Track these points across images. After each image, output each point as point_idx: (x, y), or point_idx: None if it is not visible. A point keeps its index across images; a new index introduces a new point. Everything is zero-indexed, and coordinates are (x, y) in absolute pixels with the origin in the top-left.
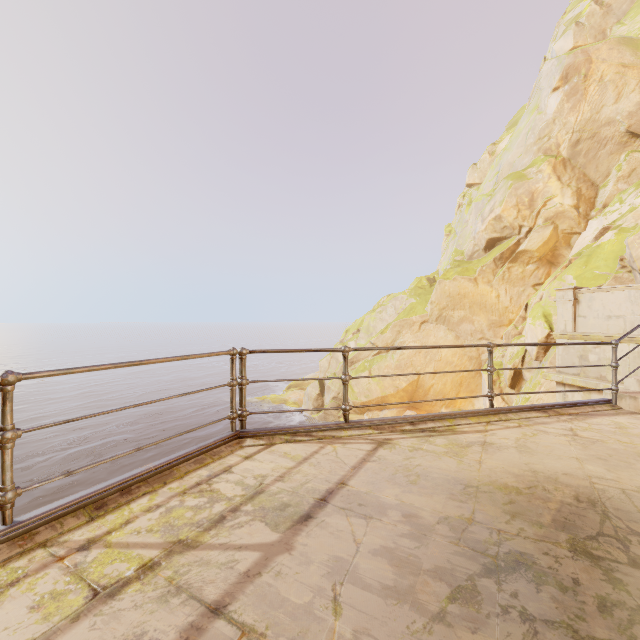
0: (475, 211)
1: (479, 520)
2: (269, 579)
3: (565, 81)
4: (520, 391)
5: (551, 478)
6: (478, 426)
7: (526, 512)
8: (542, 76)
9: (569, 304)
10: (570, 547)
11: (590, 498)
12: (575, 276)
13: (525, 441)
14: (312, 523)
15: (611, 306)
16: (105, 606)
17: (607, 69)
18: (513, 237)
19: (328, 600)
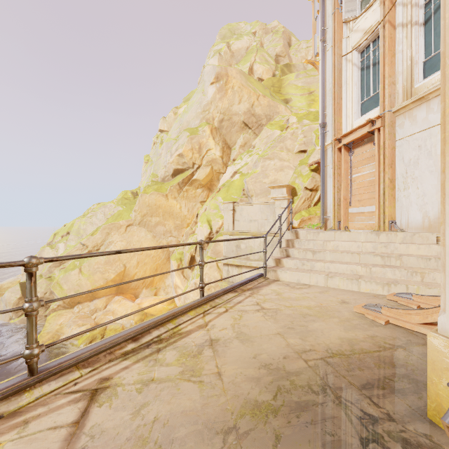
0: (166, 148)
1: None
2: None
3: (217, 81)
4: (194, 270)
5: (281, 369)
6: (198, 320)
7: None
8: (205, 73)
9: (231, 212)
10: None
11: (318, 383)
12: (223, 197)
13: (239, 326)
14: None
15: (252, 214)
16: None
17: (235, 84)
18: (190, 170)
19: None
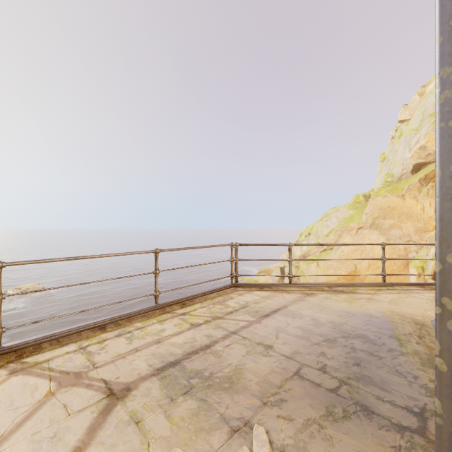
0: (404, 143)
1: (348, 324)
2: (252, 329)
3: None
4: None
5: (400, 314)
6: (371, 291)
7: (375, 324)
8: None
9: None
10: (389, 335)
11: (417, 323)
12: None
13: (397, 299)
14: (269, 317)
15: None
16: (196, 328)
17: None
18: None
19: (274, 335)
